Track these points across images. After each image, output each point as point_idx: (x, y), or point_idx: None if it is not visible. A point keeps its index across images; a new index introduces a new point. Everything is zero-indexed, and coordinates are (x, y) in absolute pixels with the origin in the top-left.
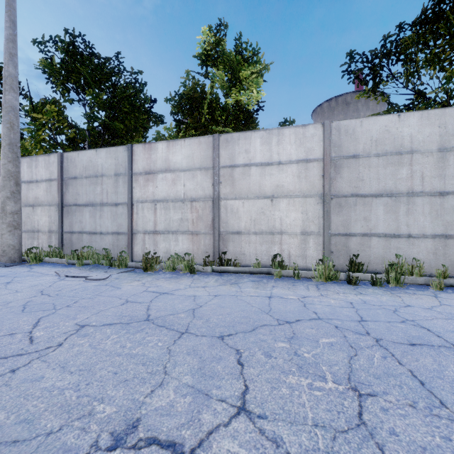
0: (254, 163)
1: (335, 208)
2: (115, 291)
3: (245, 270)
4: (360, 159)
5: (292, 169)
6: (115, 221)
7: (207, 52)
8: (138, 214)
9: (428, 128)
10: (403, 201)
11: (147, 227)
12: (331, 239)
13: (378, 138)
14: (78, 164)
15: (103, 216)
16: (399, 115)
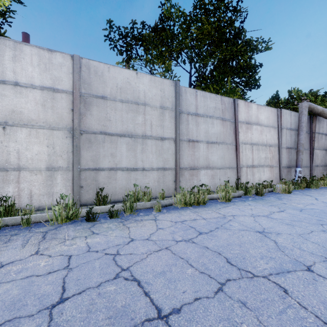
0: None
1: (85, 144)
2: None
3: None
4: (108, 101)
5: (35, 95)
6: None
7: None
8: None
9: (155, 89)
10: (139, 142)
11: None
12: (81, 174)
13: (122, 87)
14: None
15: None
16: (137, 73)
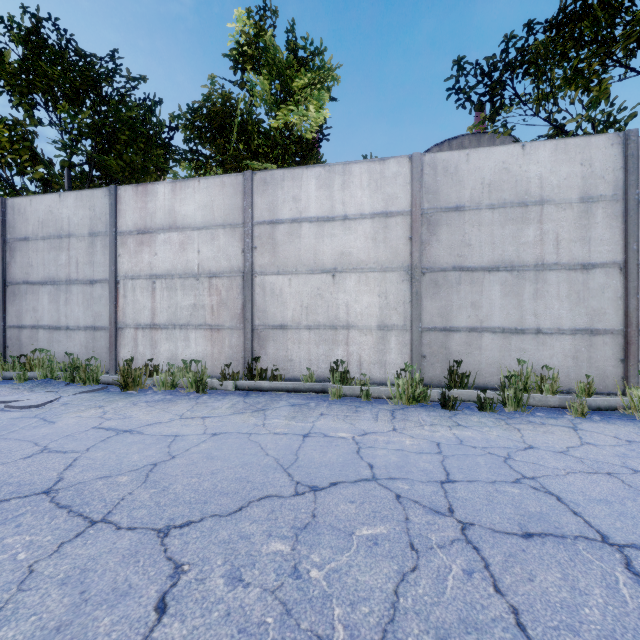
0: (306, 217)
1: (429, 289)
2: (40, 428)
3: (286, 387)
4: (466, 212)
5: (364, 227)
6: (89, 309)
7: (242, 47)
8: (127, 298)
9: (566, 165)
10: (529, 278)
11: (141, 318)
12: (423, 336)
13: (492, 181)
14: (30, 217)
15: (71, 301)
16: (524, 145)
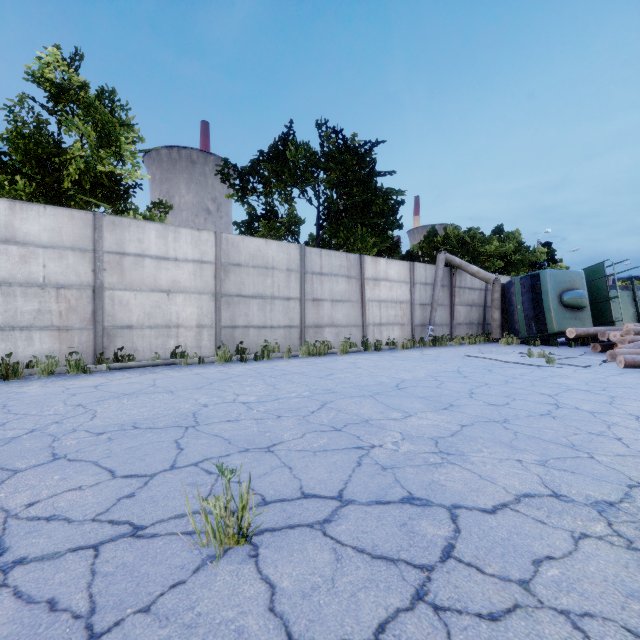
0: (149, 255)
1: (225, 305)
2: (28, 393)
3: (148, 364)
4: (243, 267)
5: (189, 267)
6: None
7: (63, 88)
8: None
9: (282, 254)
10: (269, 302)
11: None
12: (222, 331)
13: (254, 254)
14: None
15: None
16: (267, 240)
